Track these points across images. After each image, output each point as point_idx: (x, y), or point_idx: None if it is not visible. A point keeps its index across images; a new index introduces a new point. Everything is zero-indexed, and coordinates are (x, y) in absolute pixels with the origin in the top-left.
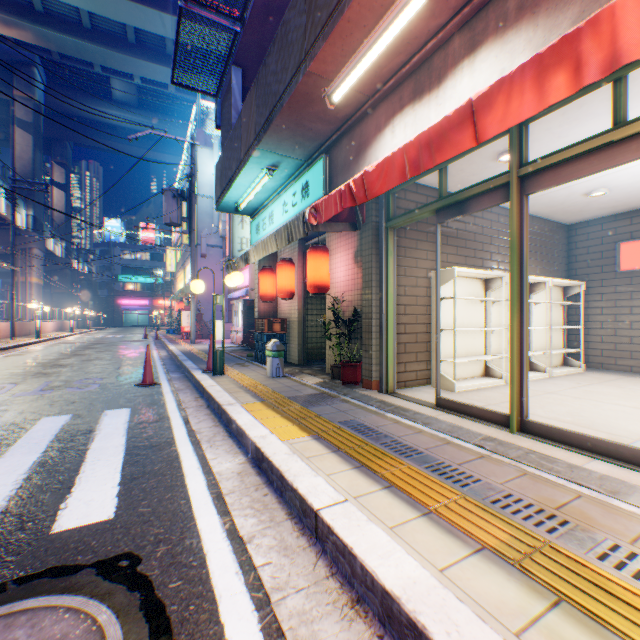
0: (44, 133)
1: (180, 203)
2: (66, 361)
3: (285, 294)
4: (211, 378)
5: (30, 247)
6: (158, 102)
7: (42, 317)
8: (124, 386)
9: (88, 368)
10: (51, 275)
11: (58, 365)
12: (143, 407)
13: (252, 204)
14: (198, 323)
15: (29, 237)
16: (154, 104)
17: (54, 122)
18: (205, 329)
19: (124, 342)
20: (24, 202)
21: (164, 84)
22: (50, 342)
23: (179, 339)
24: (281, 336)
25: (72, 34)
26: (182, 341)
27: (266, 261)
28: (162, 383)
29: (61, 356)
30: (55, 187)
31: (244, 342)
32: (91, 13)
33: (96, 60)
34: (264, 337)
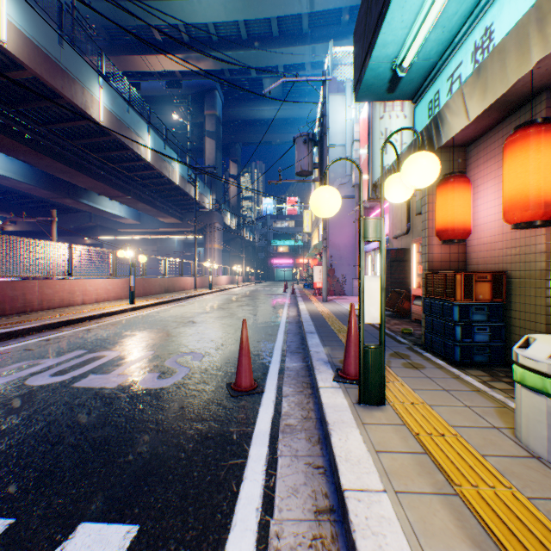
0: (224, 141)
1: (310, 148)
2: (203, 317)
3: (534, 210)
4: (354, 418)
5: (213, 222)
6: (297, 88)
7: (220, 273)
8: (209, 385)
9: (209, 330)
10: (228, 243)
11: (191, 322)
12: (161, 540)
13: (425, 54)
14: (329, 279)
15: (212, 215)
16: (294, 91)
17: (229, 131)
18: (336, 285)
19: (265, 295)
20: (210, 190)
21: (301, 67)
22: (216, 293)
23: (311, 295)
24: (490, 309)
25: (234, 49)
26: (313, 297)
27: (442, 171)
28: (265, 387)
29: (206, 309)
30: (230, 179)
31: (387, 305)
32: (246, 24)
33: (250, 64)
34: (452, 310)
